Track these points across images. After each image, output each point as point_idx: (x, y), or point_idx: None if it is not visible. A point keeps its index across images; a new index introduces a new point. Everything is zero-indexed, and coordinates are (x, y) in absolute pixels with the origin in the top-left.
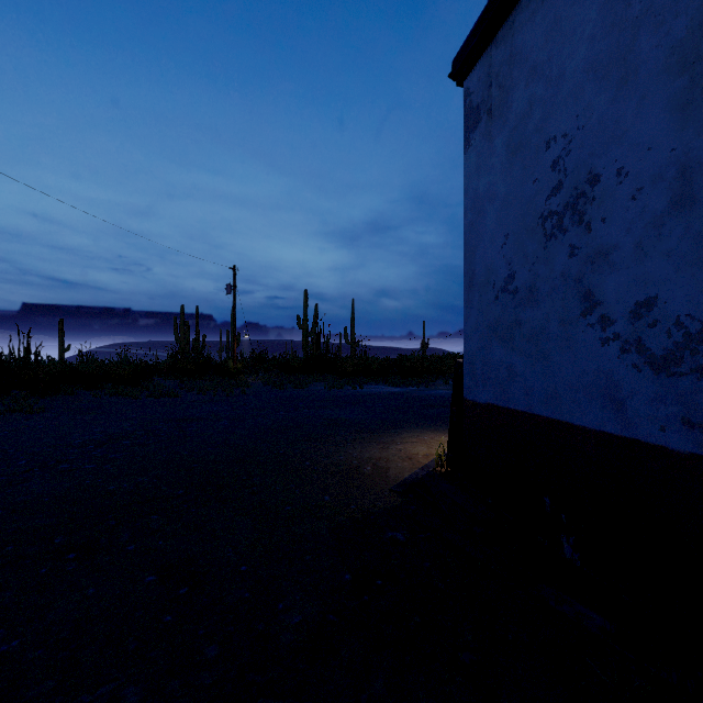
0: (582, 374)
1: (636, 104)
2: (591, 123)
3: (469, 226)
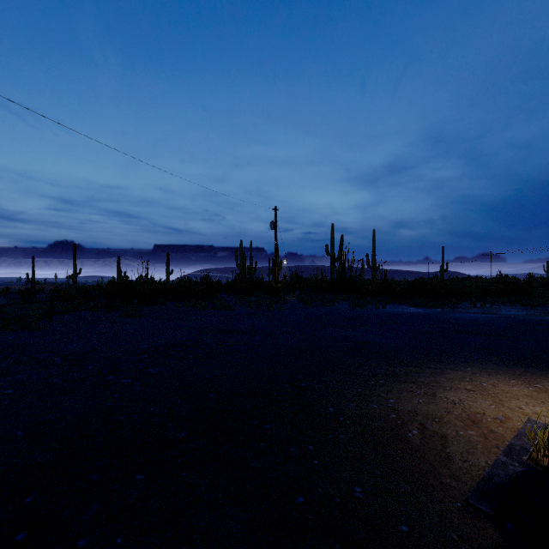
0: None
1: None
2: None
3: None
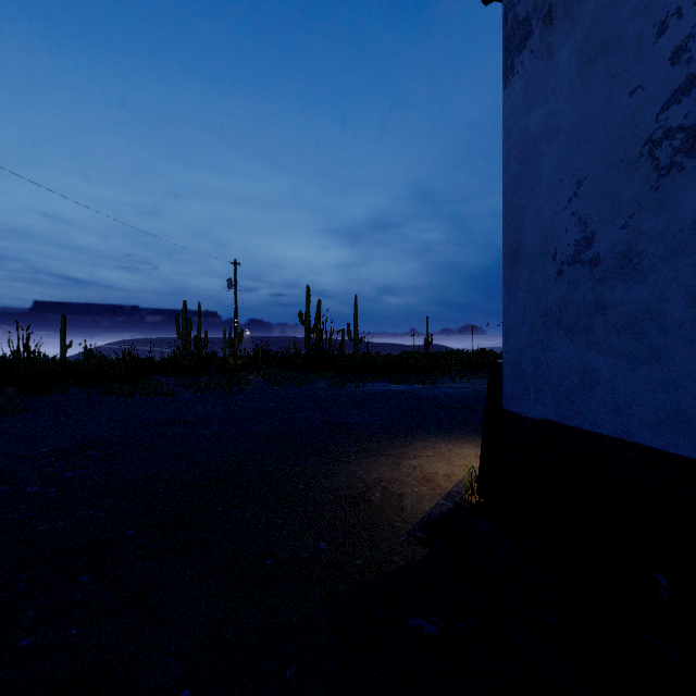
0: None
1: None
2: None
3: (513, 182)
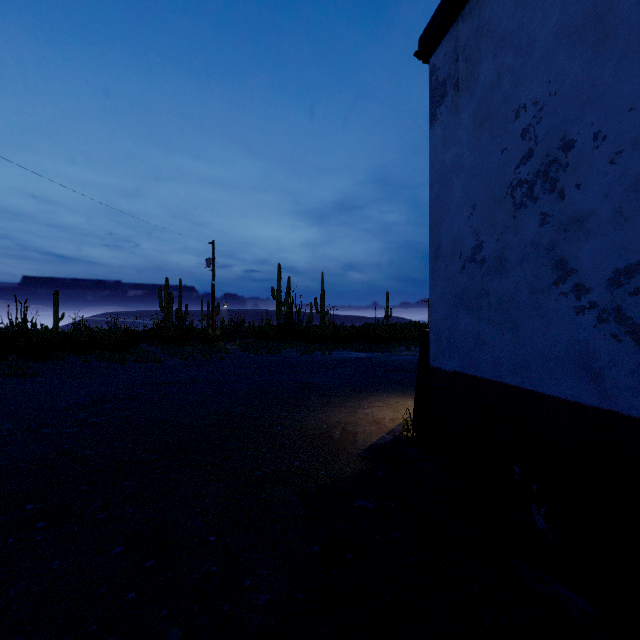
0: (555, 343)
1: (615, 65)
2: (564, 88)
3: (435, 199)
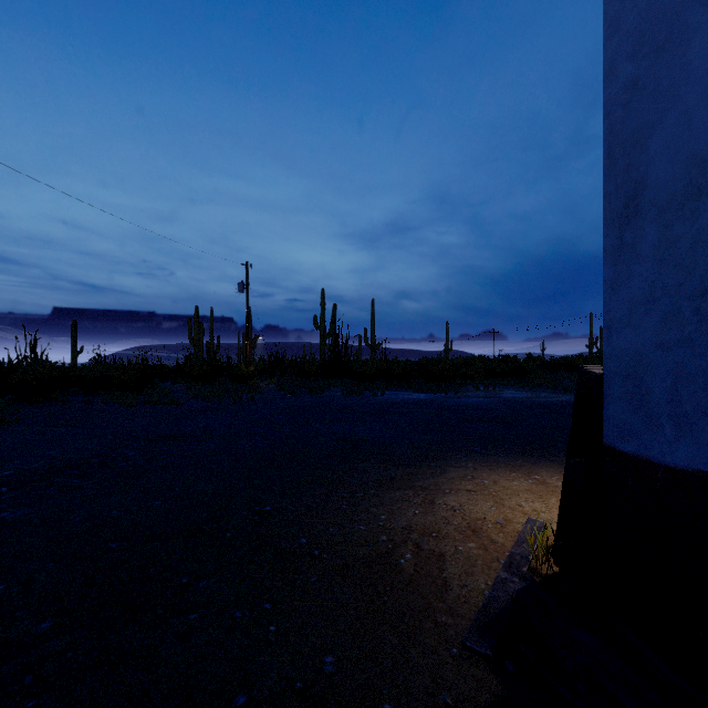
0: None
1: None
2: None
3: (624, 93)
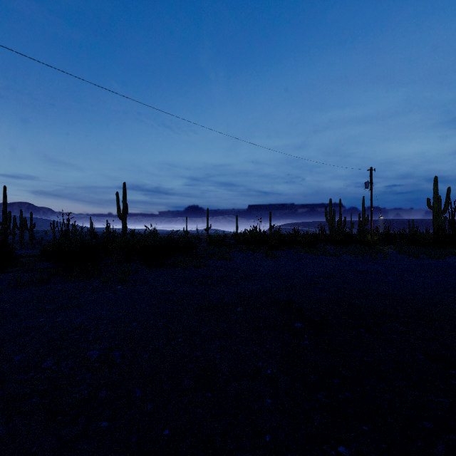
0: None
1: None
2: None
3: None
